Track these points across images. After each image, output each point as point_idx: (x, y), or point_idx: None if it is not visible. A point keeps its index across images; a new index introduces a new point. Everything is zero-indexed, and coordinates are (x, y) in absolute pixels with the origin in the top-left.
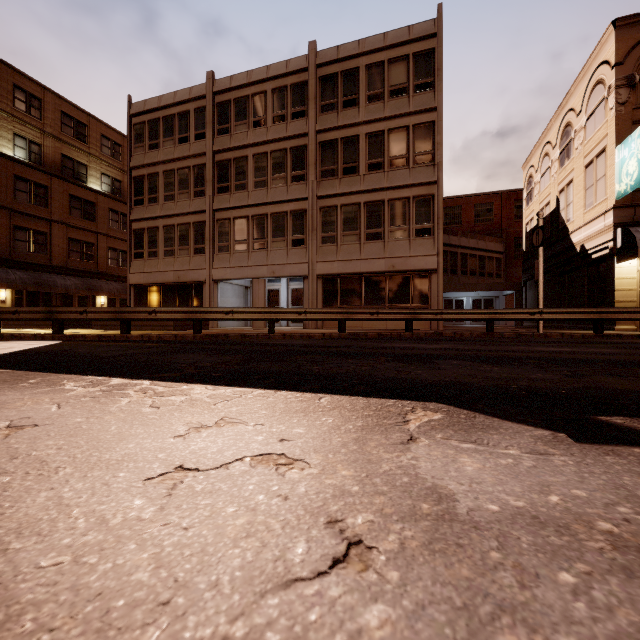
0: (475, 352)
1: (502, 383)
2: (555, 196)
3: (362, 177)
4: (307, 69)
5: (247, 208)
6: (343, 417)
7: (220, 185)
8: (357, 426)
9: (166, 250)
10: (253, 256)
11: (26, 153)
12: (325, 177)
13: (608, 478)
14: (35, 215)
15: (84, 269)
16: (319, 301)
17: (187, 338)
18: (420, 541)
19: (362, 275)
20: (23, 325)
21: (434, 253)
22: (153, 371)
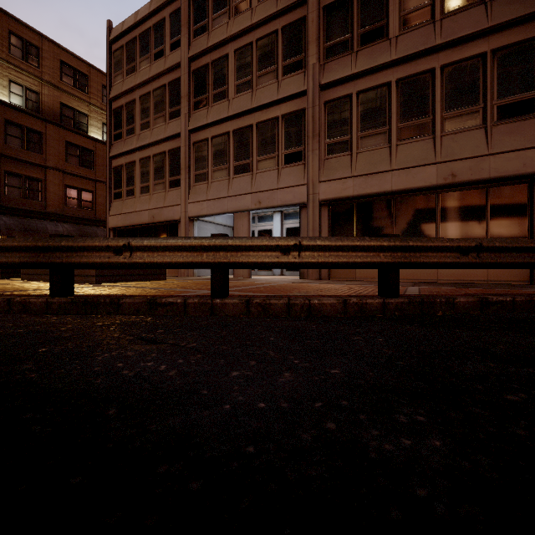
0: None
1: None
2: None
3: (393, 40)
4: None
5: (227, 122)
6: None
7: (196, 99)
8: None
9: (142, 187)
10: (234, 183)
11: (23, 100)
12: (332, 56)
13: None
14: (28, 161)
15: (81, 216)
16: None
17: (32, 307)
18: None
19: (393, 196)
20: None
21: None
22: None
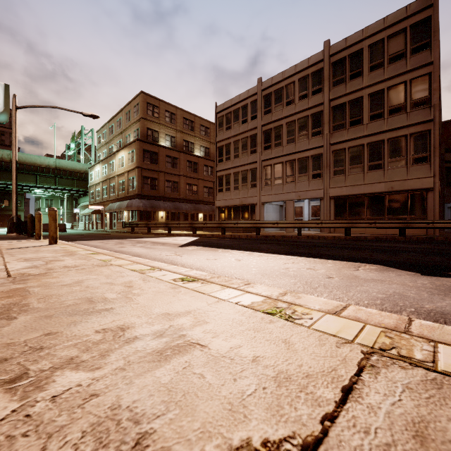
0: (440, 250)
1: (425, 262)
2: None
3: (365, 126)
4: (323, 60)
5: (282, 157)
6: (335, 265)
7: (265, 145)
8: (339, 267)
9: (235, 186)
10: (286, 187)
11: (170, 143)
12: (336, 130)
13: (414, 279)
14: (173, 173)
15: (193, 199)
16: (331, 214)
17: (253, 237)
18: (346, 278)
19: (365, 195)
20: (173, 229)
21: (430, 175)
22: (256, 250)
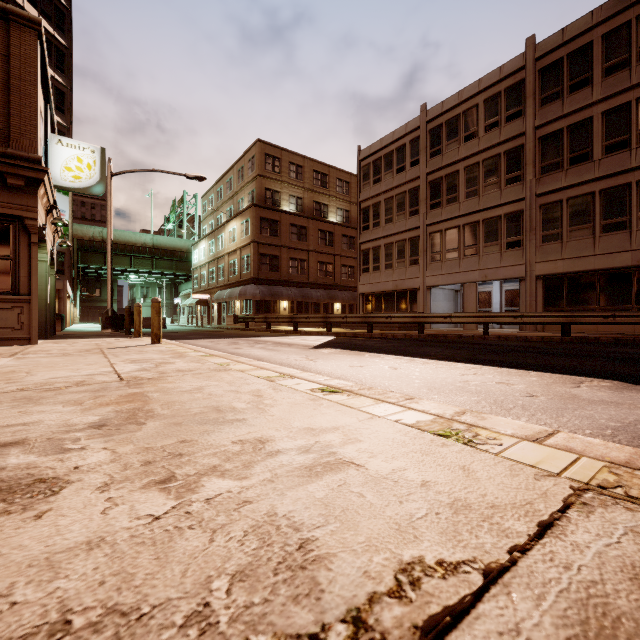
0: None
1: None
2: None
3: (596, 163)
4: (524, 67)
5: (458, 218)
6: (542, 379)
7: (432, 202)
8: (549, 381)
9: (386, 264)
10: (464, 262)
11: (295, 206)
12: (546, 172)
13: None
14: (300, 248)
15: (327, 283)
16: (538, 303)
17: (413, 337)
18: (558, 398)
19: (597, 272)
20: (299, 325)
21: None
22: (419, 355)
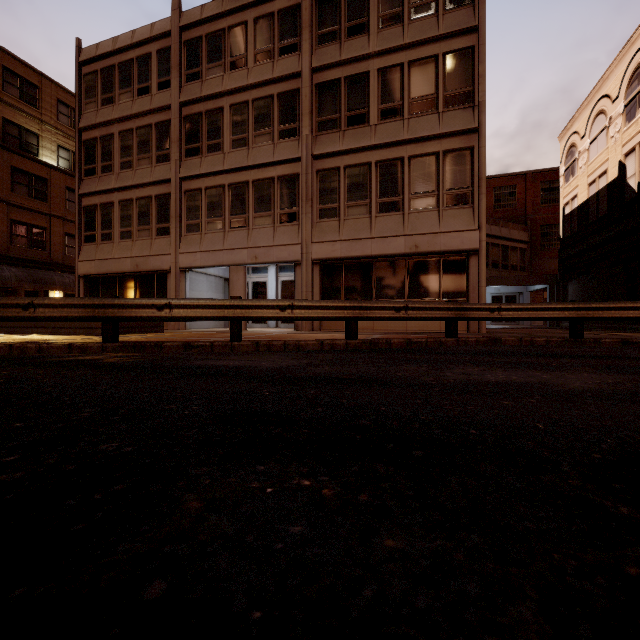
0: None
1: None
2: (617, 161)
3: (373, 128)
4: None
5: (222, 175)
6: None
7: (189, 146)
8: None
9: (122, 231)
10: (230, 237)
11: None
12: (323, 130)
13: None
14: None
15: (32, 258)
16: (315, 294)
17: (90, 350)
18: None
19: (373, 259)
20: None
21: (474, 227)
22: None
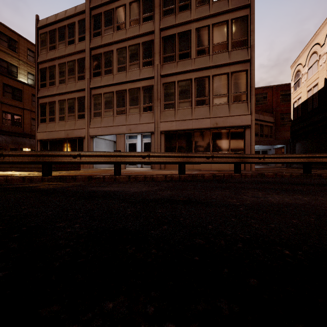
0: None
1: None
2: (323, 78)
3: (193, 60)
4: None
5: (112, 86)
6: None
7: (95, 71)
8: None
9: (60, 116)
10: (116, 119)
11: None
12: (166, 61)
13: None
14: None
15: (14, 131)
16: (162, 150)
17: (35, 180)
18: None
19: (193, 131)
20: None
21: (248, 113)
22: None
